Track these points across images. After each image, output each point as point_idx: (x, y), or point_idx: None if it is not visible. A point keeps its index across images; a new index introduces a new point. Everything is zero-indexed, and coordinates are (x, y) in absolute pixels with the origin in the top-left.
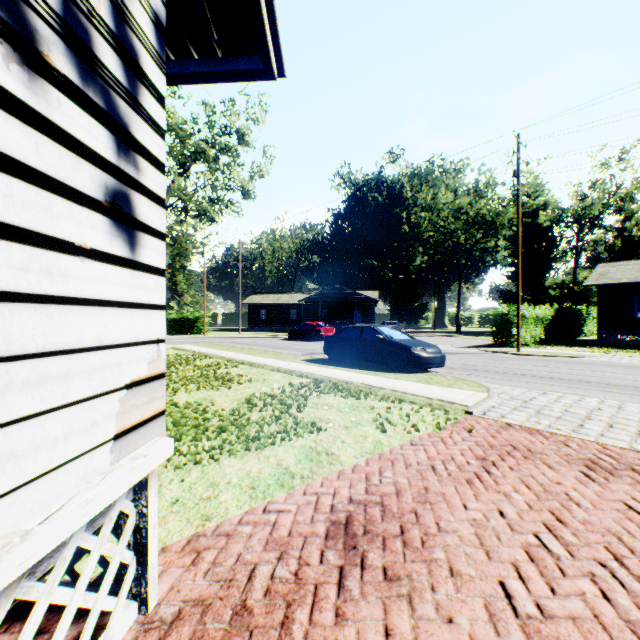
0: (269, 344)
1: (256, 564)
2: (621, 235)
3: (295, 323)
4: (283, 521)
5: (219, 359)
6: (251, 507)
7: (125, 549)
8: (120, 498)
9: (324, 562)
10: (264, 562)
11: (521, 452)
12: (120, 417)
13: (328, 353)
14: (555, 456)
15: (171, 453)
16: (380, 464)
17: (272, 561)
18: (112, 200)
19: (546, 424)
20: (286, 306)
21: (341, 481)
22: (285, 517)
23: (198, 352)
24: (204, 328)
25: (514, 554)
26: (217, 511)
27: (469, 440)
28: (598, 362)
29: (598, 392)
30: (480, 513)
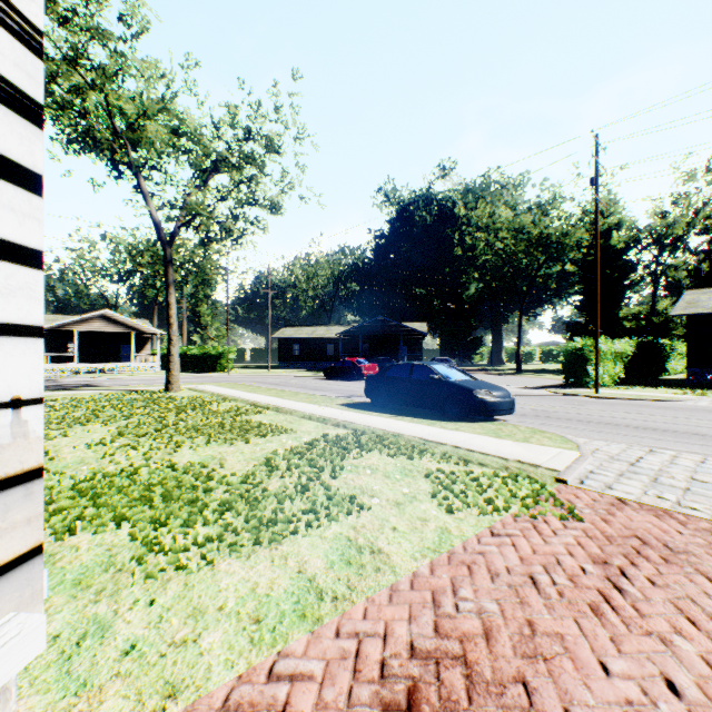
0: (301, 384)
1: None
2: (707, 258)
3: (332, 360)
4: (299, 702)
5: (240, 403)
6: (249, 665)
7: None
8: None
9: None
10: None
11: (656, 550)
12: None
13: (370, 396)
14: (710, 558)
15: (36, 652)
16: (452, 572)
17: None
18: None
19: (673, 500)
20: (322, 340)
21: (395, 607)
22: (303, 692)
23: (217, 394)
24: (228, 365)
25: None
26: (192, 674)
27: (573, 527)
28: (699, 407)
29: None
30: (635, 685)
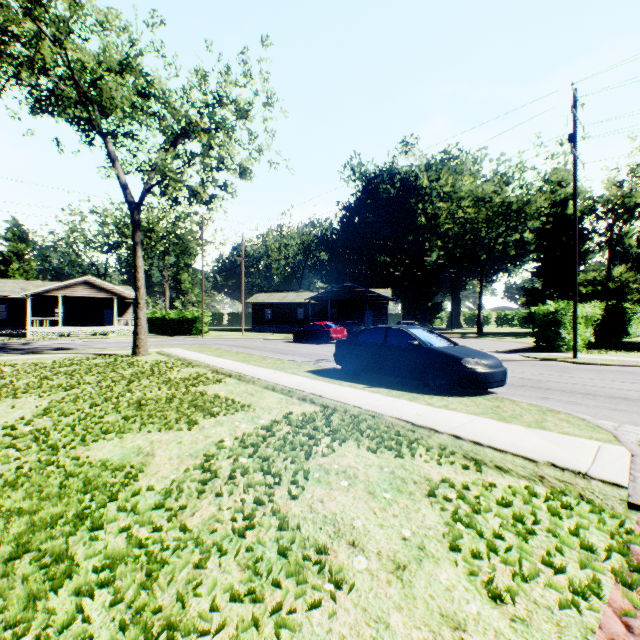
0: (271, 347)
1: None
2: None
3: (302, 323)
4: None
5: (203, 368)
6: None
7: None
8: None
9: None
10: None
11: None
12: None
13: (341, 363)
14: None
15: None
16: None
17: None
18: None
19: None
20: (292, 305)
21: None
22: None
23: (182, 358)
24: (202, 329)
25: None
26: None
27: None
28: None
29: None
30: None
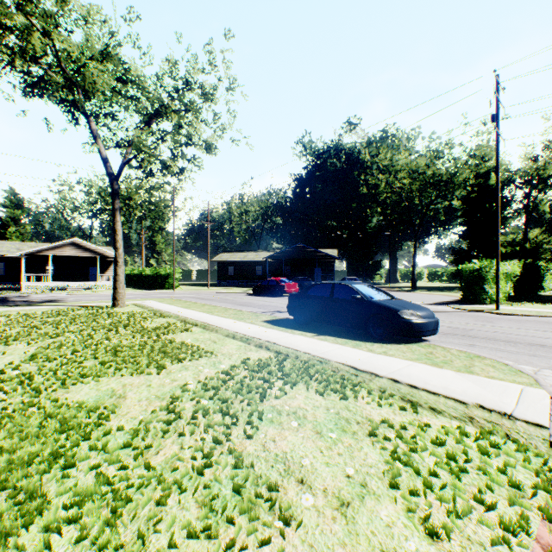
0: (233, 300)
1: None
2: None
3: (260, 279)
4: None
5: (173, 319)
6: None
7: None
8: None
9: None
10: None
11: None
12: None
13: (293, 314)
14: None
15: None
16: None
17: None
18: None
19: None
20: (252, 263)
21: None
22: None
23: (155, 310)
24: (174, 283)
25: None
26: None
27: None
28: None
29: None
30: None
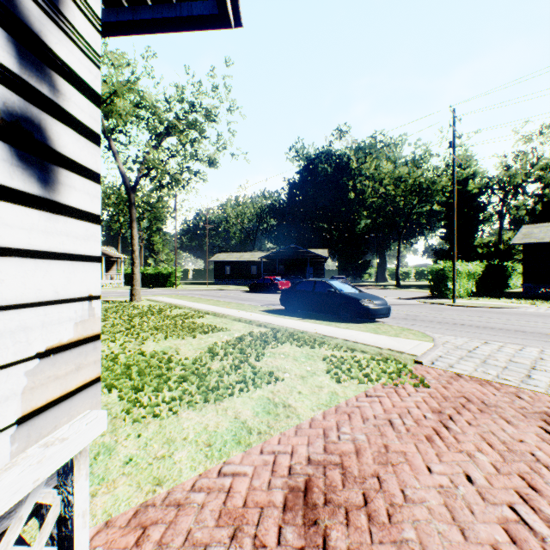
0: (232, 296)
1: (206, 545)
2: (541, 200)
3: (255, 277)
4: (238, 487)
5: (187, 310)
6: (206, 469)
7: (44, 547)
8: (35, 489)
9: (282, 543)
10: (215, 543)
11: (476, 405)
12: (28, 394)
13: (284, 304)
14: (510, 409)
15: (103, 429)
16: (337, 418)
17: (224, 541)
18: (14, 121)
19: (494, 374)
20: (248, 263)
21: (299, 437)
22: (240, 482)
23: (169, 303)
24: (176, 282)
25: (492, 533)
26: (170, 473)
27: (422, 391)
28: (528, 313)
29: (536, 342)
30: (446, 478)
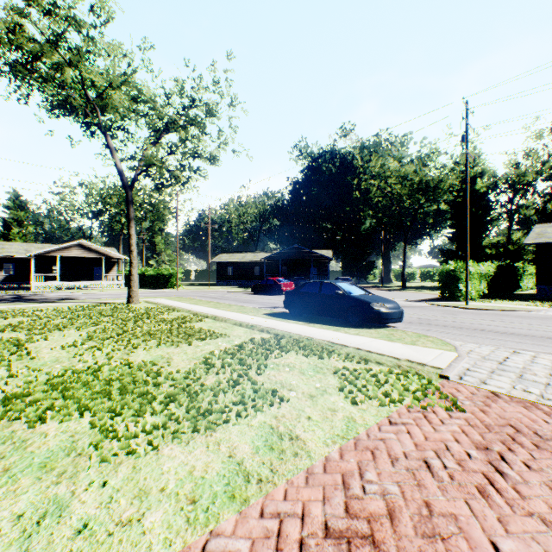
0: (234, 298)
1: None
2: (551, 200)
3: (258, 279)
4: None
5: (186, 312)
6: (184, 544)
7: None
8: None
9: None
10: None
11: (528, 437)
12: None
13: (288, 307)
14: None
15: None
16: (358, 457)
17: None
18: None
19: (537, 393)
20: (250, 264)
21: (311, 489)
22: None
23: (168, 305)
24: (177, 283)
25: None
26: None
27: (457, 417)
28: (549, 316)
29: None
30: None
